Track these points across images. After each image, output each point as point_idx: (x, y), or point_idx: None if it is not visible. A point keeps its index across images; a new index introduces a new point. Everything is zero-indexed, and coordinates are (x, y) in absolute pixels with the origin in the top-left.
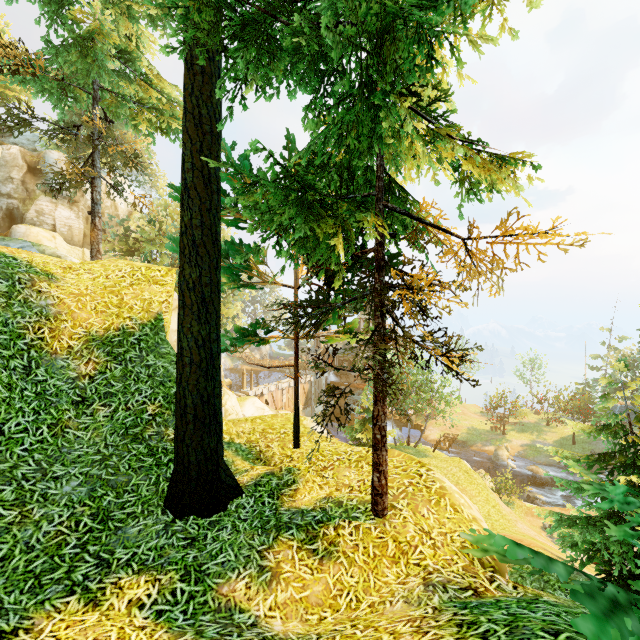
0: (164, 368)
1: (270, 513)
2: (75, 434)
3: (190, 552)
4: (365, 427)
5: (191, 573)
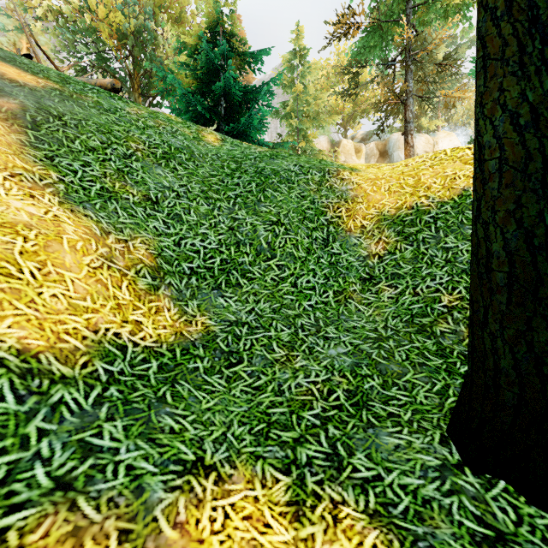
0: (469, 253)
1: None
2: (356, 307)
3: None
4: None
5: None
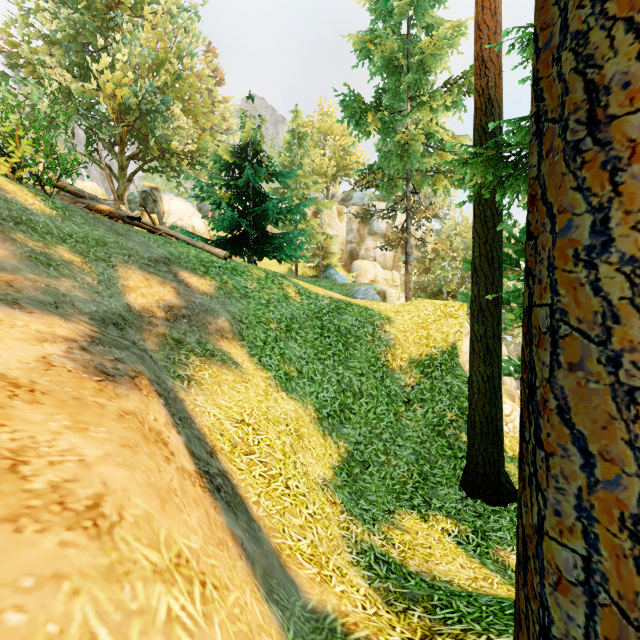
0: (458, 386)
1: None
2: (405, 422)
3: (477, 520)
4: None
5: (478, 532)
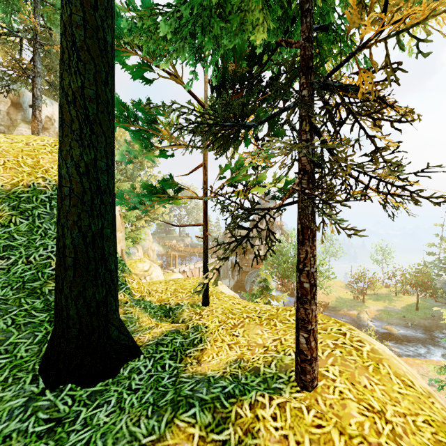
0: None
1: (168, 381)
2: None
3: None
4: (263, 293)
5: None
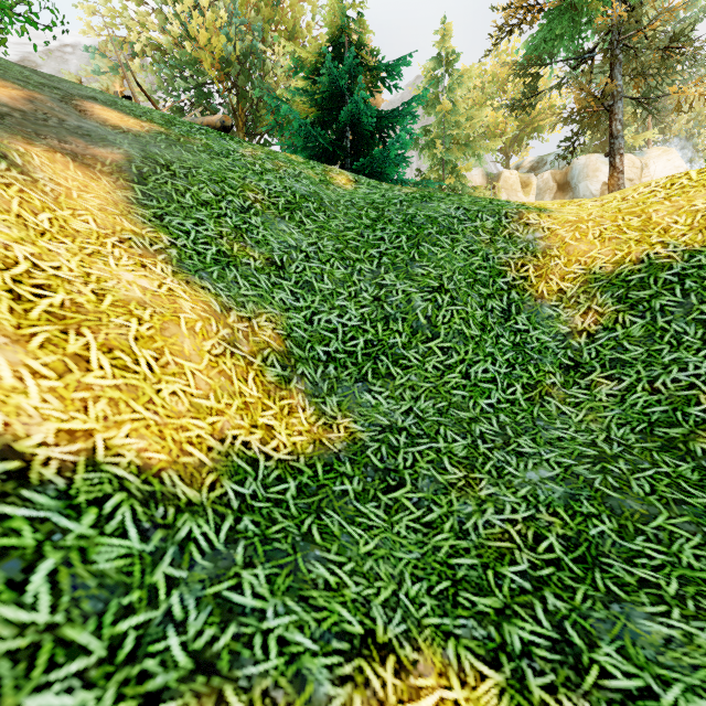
0: None
1: None
2: (558, 408)
3: None
4: None
5: None
